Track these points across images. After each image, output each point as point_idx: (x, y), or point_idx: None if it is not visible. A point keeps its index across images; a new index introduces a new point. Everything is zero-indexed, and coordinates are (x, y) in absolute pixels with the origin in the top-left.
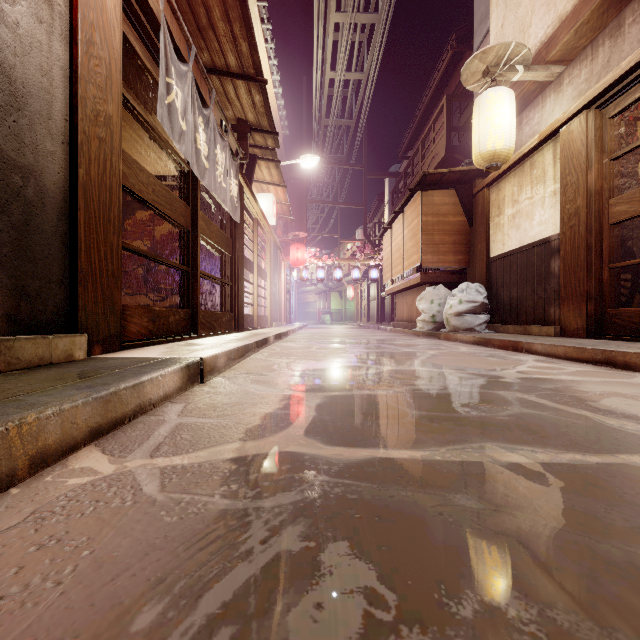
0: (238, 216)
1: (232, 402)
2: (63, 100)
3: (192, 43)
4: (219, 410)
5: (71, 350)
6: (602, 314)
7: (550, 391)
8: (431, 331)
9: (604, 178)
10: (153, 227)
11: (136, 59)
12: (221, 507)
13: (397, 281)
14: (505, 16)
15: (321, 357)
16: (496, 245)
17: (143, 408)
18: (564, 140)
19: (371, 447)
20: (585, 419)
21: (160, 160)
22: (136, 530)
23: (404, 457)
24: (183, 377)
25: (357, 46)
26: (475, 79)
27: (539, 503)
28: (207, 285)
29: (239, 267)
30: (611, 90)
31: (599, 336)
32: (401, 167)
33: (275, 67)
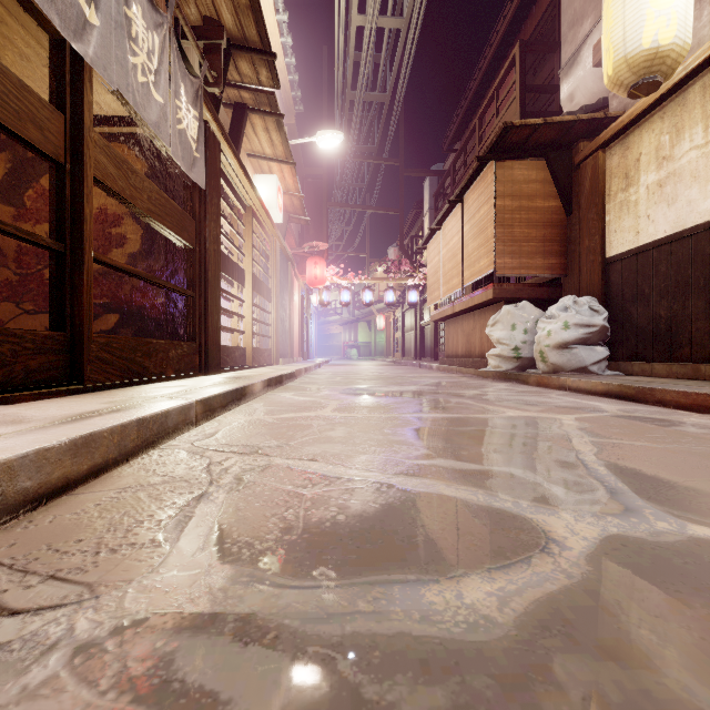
0: (201, 176)
1: None
2: None
3: None
4: None
5: None
6: None
7: None
8: (510, 371)
9: None
10: None
11: None
12: None
13: (442, 306)
14: None
15: (340, 444)
16: (620, 236)
17: None
18: None
19: None
20: None
21: None
22: None
23: None
24: None
25: None
26: None
27: None
28: (158, 298)
29: (209, 268)
30: None
31: None
32: (445, 166)
33: None
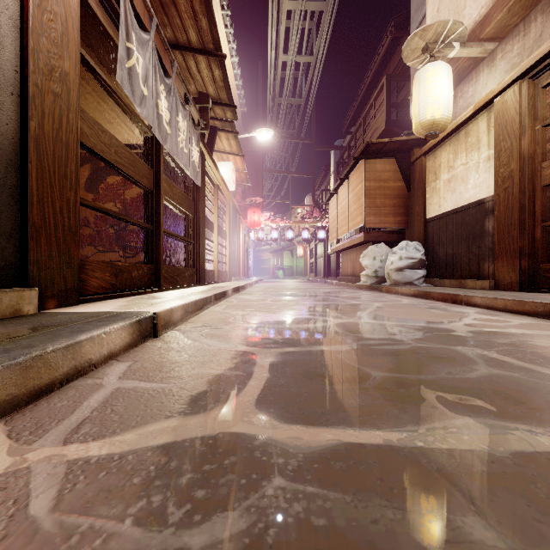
0: (199, 180)
1: (181, 360)
2: (12, 50)
3: (153, 14)
4: (165, 371)
5: (19, 305)
6: (535, 269)
7: (508, 346)
8: (373, 285)
9: (537, 143)
10: (123, 191)
11: (98, 25)
12: (127, 548)
13: (341, 241)
14: (441, 1)
15: (275, 309)
16: (432, 207)
17: (80, 370)
18: (498, 109)
19: (335, 425)
20: None
21: (128, 129)
22: None
23: (377, 442)
24: (133, 333)
25: (307, 32)
26: (415, 56)
27: None
28: (172, 243)
29: (201, 227)
30: (545, 61)
31: (533, 289)
32: (345, 141)
33: (234, 50)
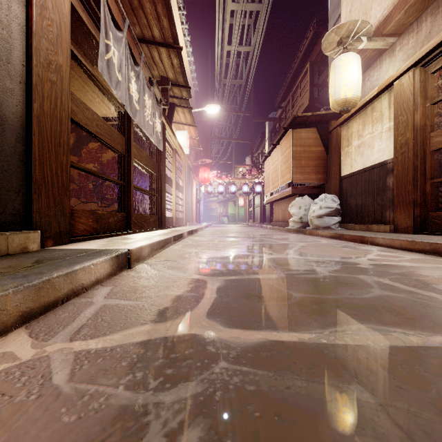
0: (161, 146)
1: (150, 285)
2: (20, 49)
3: (126, 16)
4: (138, 292)
5: (26, 243)
6: (425, 216)
7: (399, 275)
8: (299, 228)
9: (427, 117)
10: (101, 154)
11: (83, 26)
12: (122, 402)
13: (274, 193)
14: (352, 4)
15: (221, 248)
16: (346, 167)
17: (76, 291)
18: (397, 90)
19: (264, 329)
20: (437, 301)
21: (105, 106)
22: (28, 436)
23: (294, 340)
24: (113, 265)
25: (246, 27)
26: (332, 47)
27: (432, 396)
28: (139, 196)
29: (162, 183)
30: (433, 53)
31: (423, 232)
32: (277, 114)
33: (188, 42)
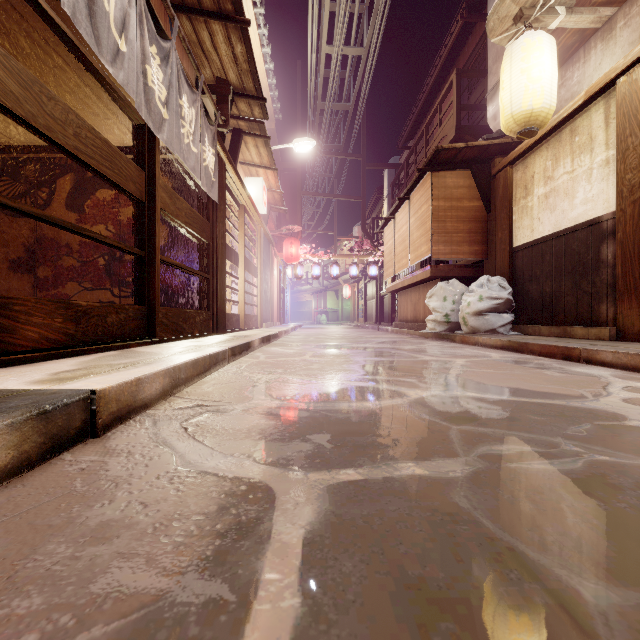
0: (216, 194)
1: (96, 522)
2: None
3: None
4: (21, 579)
5: None
6: None
7: None
8: (443, 333)
9: None
10: (116, 209)
11: None
12: None
13: (398, 278)
14: None
15: (317, 370)
16: (522, 232)
17: None
18: (623, 93)
19: None
20: None
21: (120, 125)
22: None
23: None
24: (22, 441)
25: (357, 15)
26: (503, 28)
27: None
28: (181, 278)
29: (219, 257)
30: None
31: None
32: (401, 159)
33: (265, 37)
